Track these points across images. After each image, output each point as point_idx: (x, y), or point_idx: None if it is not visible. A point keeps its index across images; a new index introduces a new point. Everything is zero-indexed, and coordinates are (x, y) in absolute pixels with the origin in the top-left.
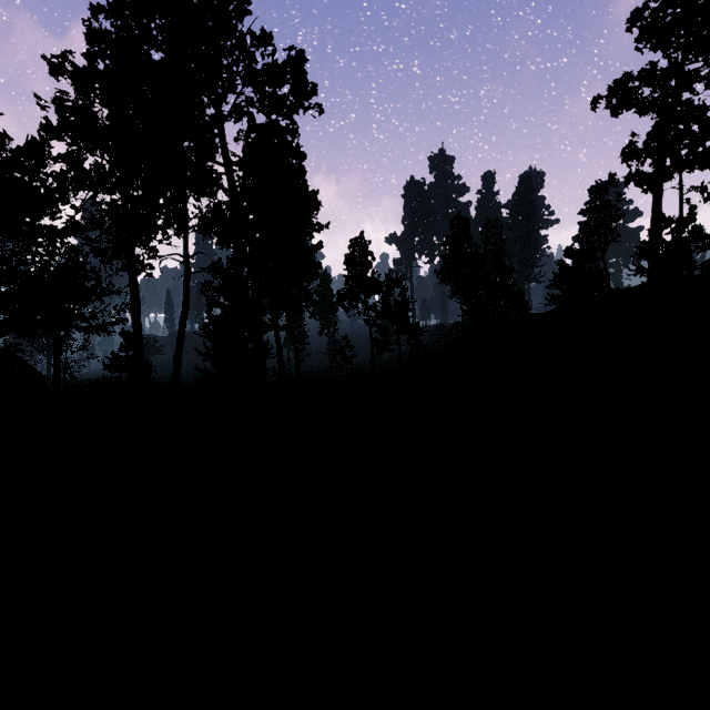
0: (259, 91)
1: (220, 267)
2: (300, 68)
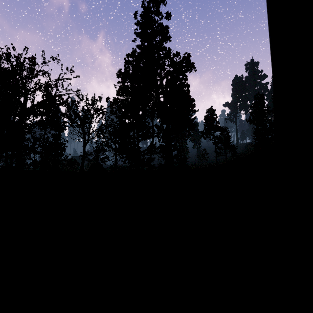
0: (174, 70)
1: (163, 129)
2: (188, 59)
